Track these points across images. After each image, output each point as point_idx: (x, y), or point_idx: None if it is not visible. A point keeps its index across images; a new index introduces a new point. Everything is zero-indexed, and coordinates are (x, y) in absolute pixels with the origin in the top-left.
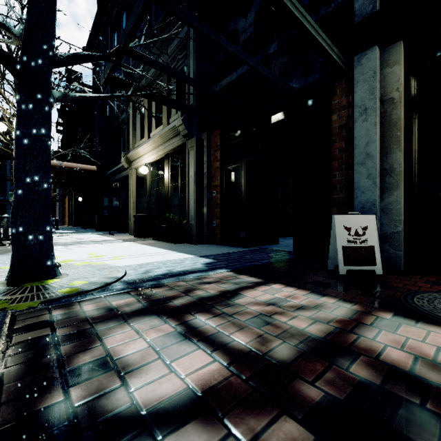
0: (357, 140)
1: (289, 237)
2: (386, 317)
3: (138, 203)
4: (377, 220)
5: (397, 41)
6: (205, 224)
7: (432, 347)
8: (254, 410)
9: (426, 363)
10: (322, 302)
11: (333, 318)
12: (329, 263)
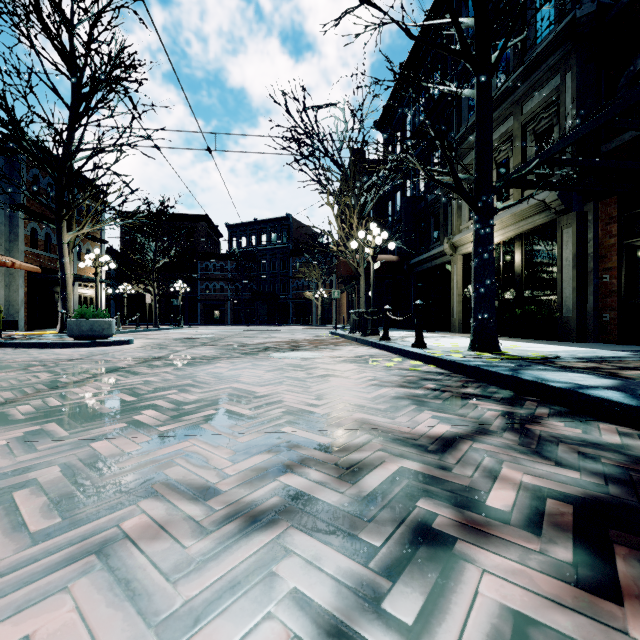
0: None
1: None
2: None
3: (464, 295)
4: None
5: None
6: (590, 318)
7: None
8: None
9: None
10: None
11: None
12: None
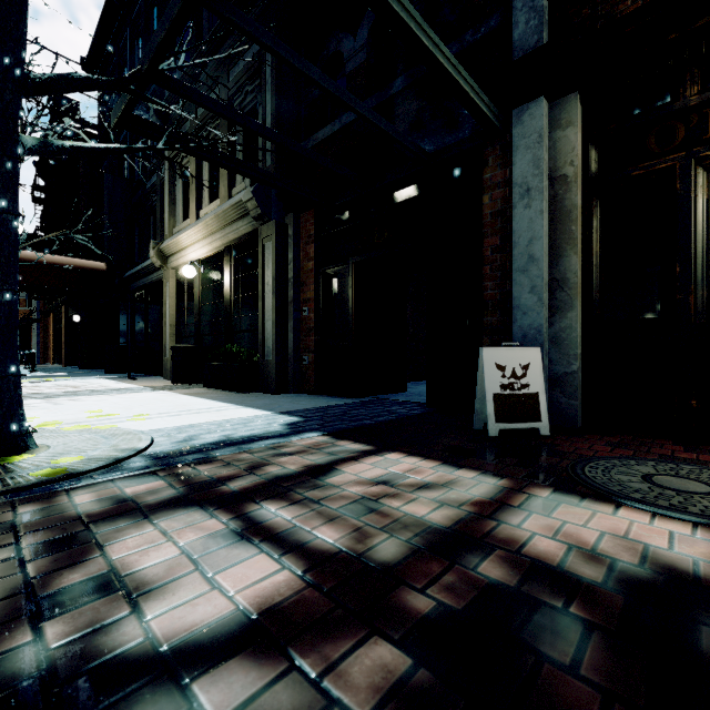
0: (517, 235)
1: (424, 381)
2: (544, 495)
3: (179, 326)
4: (544, 354)
5: (571, 92)
6: (291, 362)
7: (596, 533)
8: (334, 633)
9: (583, 555)
10: (458, 477)
11: (469, 499)
12: (475, 420)
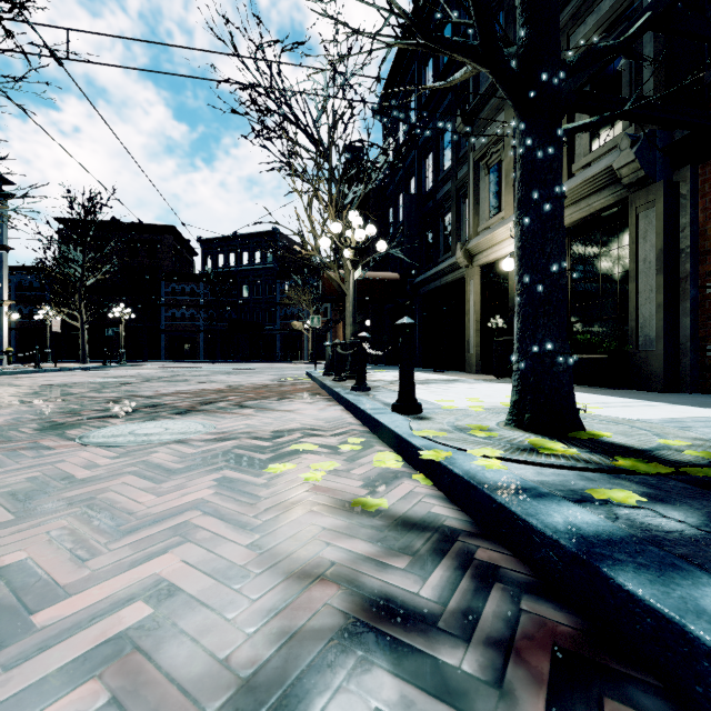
0: None
1: None
2: None
3: (484, 322)
4: None
5: None
6: (684, 353)
7: None
8: None
9: None
10: None
11: None
12: None
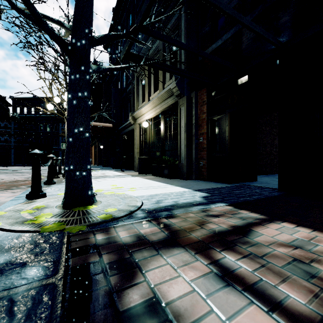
0: None
1: (262, 175)
2: None
3: (140, 149)
4: None
5: None
6: (193, 164)
7: None
8: None
9: None
10: None
11: None
12: None
